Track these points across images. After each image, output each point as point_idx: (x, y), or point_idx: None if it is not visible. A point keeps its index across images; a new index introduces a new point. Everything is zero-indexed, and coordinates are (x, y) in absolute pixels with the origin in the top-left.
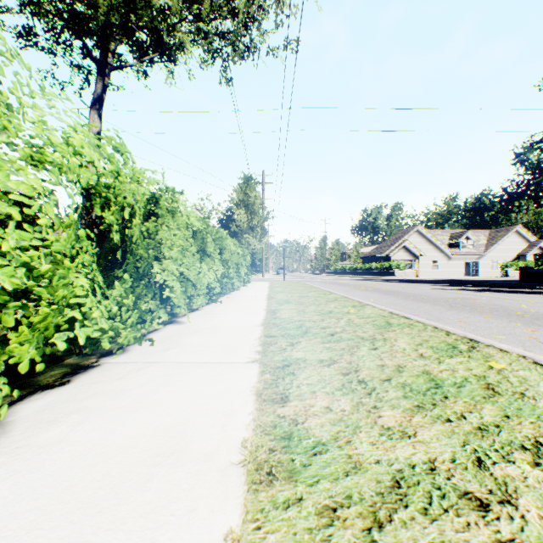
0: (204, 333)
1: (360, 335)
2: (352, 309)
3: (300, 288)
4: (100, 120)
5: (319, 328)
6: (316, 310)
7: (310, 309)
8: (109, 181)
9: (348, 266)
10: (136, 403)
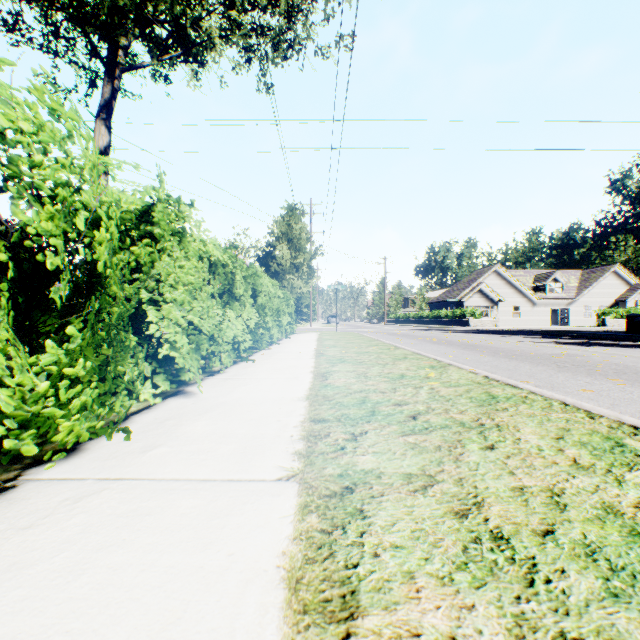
0: (219, 413)
1: (457, 418)
2: (432, 372)
3: (357, 341)
4: (108, 133)
5: (392, 405)
6: (381, 374)
7: (374, 371)
8: (34, 160)
9: (412, 314)
10: (14, 617)
